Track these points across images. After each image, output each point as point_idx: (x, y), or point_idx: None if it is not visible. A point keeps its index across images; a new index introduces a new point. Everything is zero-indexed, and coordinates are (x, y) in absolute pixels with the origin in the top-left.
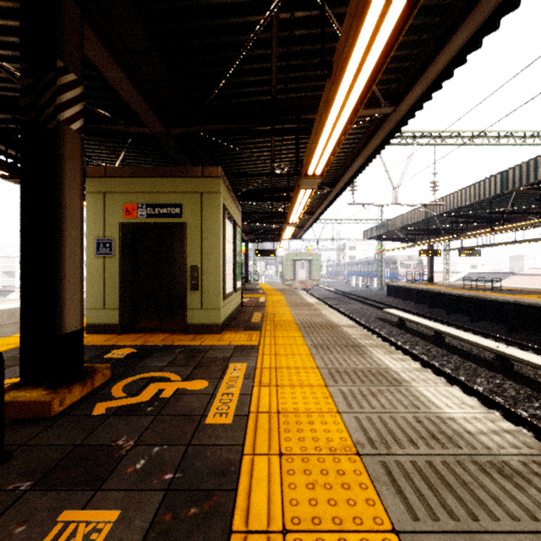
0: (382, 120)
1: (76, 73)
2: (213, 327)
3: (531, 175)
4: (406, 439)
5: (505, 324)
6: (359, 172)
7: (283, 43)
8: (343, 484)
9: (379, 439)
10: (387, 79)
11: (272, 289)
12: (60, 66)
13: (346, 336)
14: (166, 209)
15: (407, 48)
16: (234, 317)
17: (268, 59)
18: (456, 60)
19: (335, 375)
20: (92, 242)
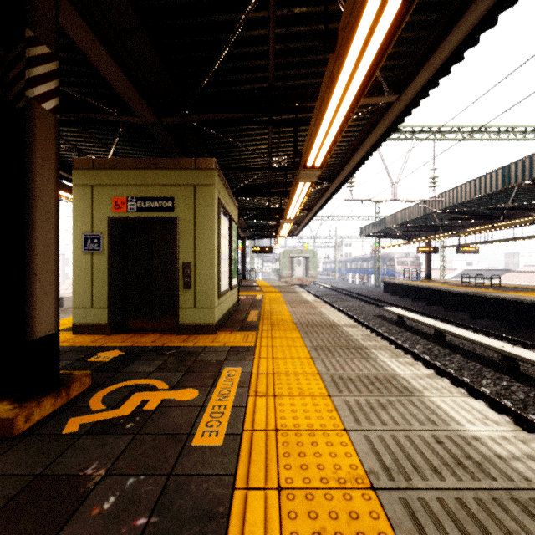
0: (384, 110)
1: (49, 46)
2: (207, 327)
3: (534, 170)
4: (427, 466)
5: (506, 321)
6: (359, 167)
7: (281, 23)
8: (358, 534)
9: (396, 467)
10: (391, 65)
11: (269, 286)
12: (29, 35)
13: (347, 336)
14: (158, 202)
15: (413, 30)
16: (230, 316)
17: (265, 41)
18: (467, 41)
19: (338, 383)
20: (79, 237)
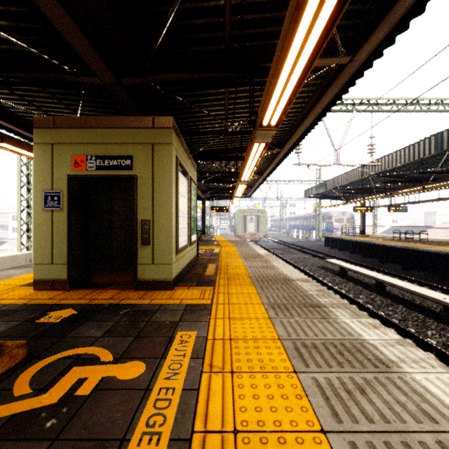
0: (335, 75)
1: None
2: (165, 283)
3: None
4: None
5: (437, 272)
6: (308, 132)
7: None
8: None
9: None
10: (345, 25)
11: (226, 241)
12: None
13: (302, 292)
14: (117, 160)
15: None
16: (189, 269)
17: None
18: None
19: (302, 352)
20: (40, 195)
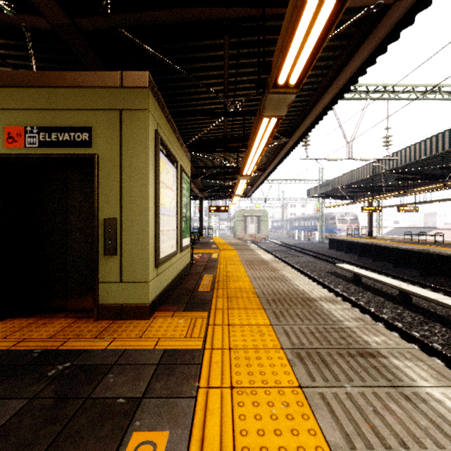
0: (369, 28)
1: None
2: (138, 309)
3: None
4: None
5: None
6: (324, 114)
7: None
8: None
9: None
10: None
11: (225, 243)
12: None
13: (334, 322)
14: (69, 134)
15: None
16: (179, 282)
17: None
18: None
19: None
20: None
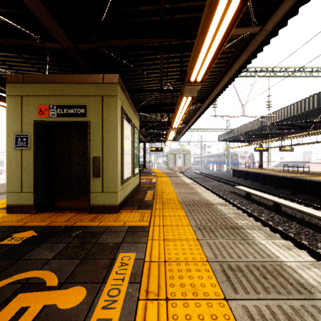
0: (246, 43)
1: None
2: (112, 207)
3: None
4: None
5: (317, 196)
6: (223, 90)
7: None
8: None
9: None
10: (257, 0)
11: (161, 172)
12: None
13: (222, 214)
14: (73, 109)
15: None
16: (132, 195)
17: None
18: None
19: (230, 275)
20: (11, 136)
